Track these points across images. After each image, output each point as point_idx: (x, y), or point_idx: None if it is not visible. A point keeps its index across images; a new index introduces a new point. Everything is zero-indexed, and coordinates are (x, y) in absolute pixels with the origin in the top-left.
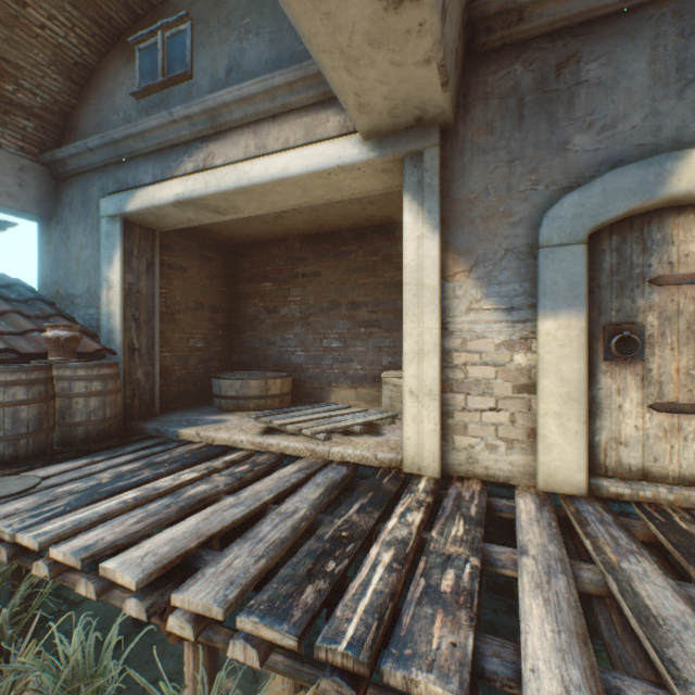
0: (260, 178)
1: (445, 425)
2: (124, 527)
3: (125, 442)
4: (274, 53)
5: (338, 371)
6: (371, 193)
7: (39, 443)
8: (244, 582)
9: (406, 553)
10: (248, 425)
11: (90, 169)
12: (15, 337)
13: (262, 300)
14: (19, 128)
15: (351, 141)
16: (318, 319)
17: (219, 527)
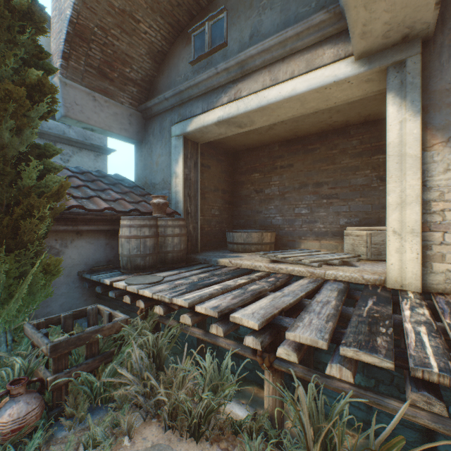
0: (274, 99)
1: (424, 255)
2: (227, 300)
3: (189, 265)
4: (283, 18)
5: (306, 229)
6: (349, 100)
7: (153, 260)
8: (328, 331)
9: (435, 329)
10: (257, 258)
11: (164, 111)
12: (135, 204)
13: (252, 185)
14: (130, 92)
15: (344, 63)
16: (291, 195)
17: (284, 305)
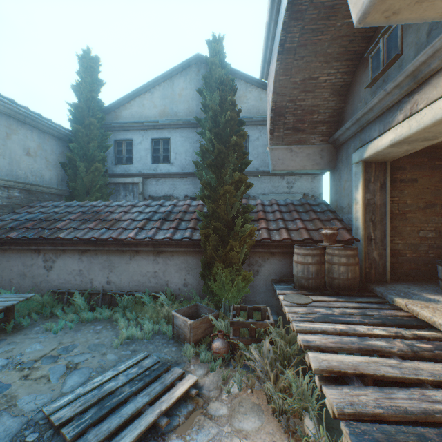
0: None
1: None
2: (325, 341)
3: (359, 294)
4: None
5: None
6: None
7: (316, 283)
8: (358, 410)
9: None
10: None
11: (348, 138)
12: (313, 231)
13: None
14: (319, 132)
15: None
16: None
17: (370, 372)
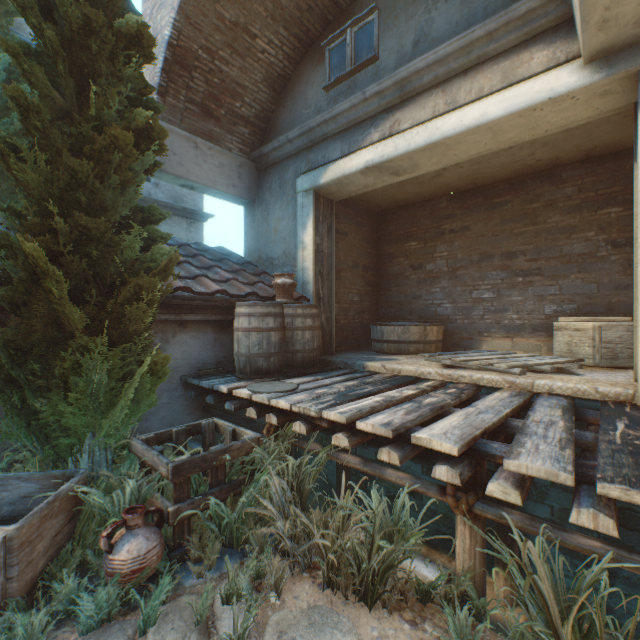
0: (452, 130)
1: None
2: (399, 415)
3: (324, 370)
4: (465, 12)
5: (489, 322)
6: (569, 126)
7: (279, 362)
8: (569, 462)
9: None
10: (422, 362)
11: (285, 158)
12: (250, 286)
13: (406, 258)
14: (240, 135)
15: (566, 70)
16: (467, 272)
17: (486, 424)
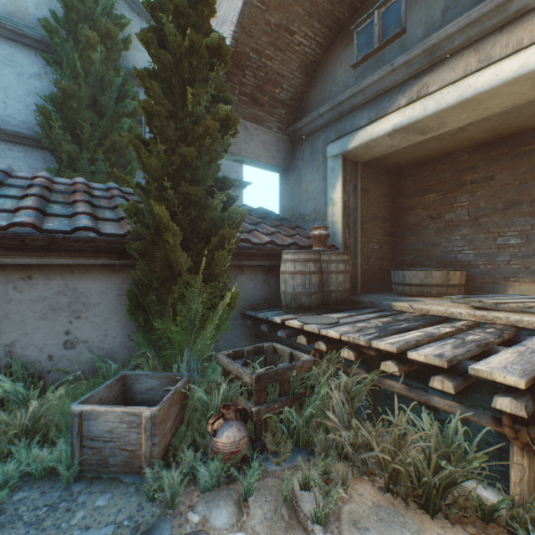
0: (487, 85)
1: None
2: (448, 349)
3: (354, 308)
4: None
5: (516, 267)
6: None
7: (318, 300)
8: None
9: None
10: (448, 304)
11: (316, 130)
12: (289, 238)
13: (424, 209)
14: (278, 116)
15: None
16: (490, 220)
17: None
